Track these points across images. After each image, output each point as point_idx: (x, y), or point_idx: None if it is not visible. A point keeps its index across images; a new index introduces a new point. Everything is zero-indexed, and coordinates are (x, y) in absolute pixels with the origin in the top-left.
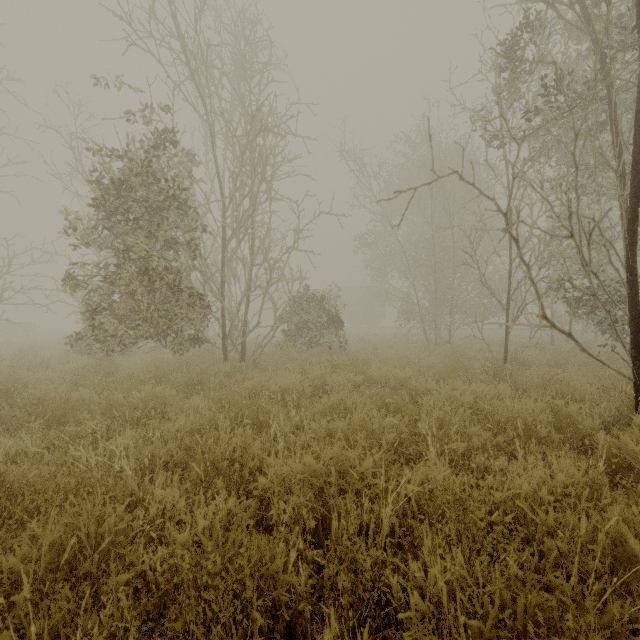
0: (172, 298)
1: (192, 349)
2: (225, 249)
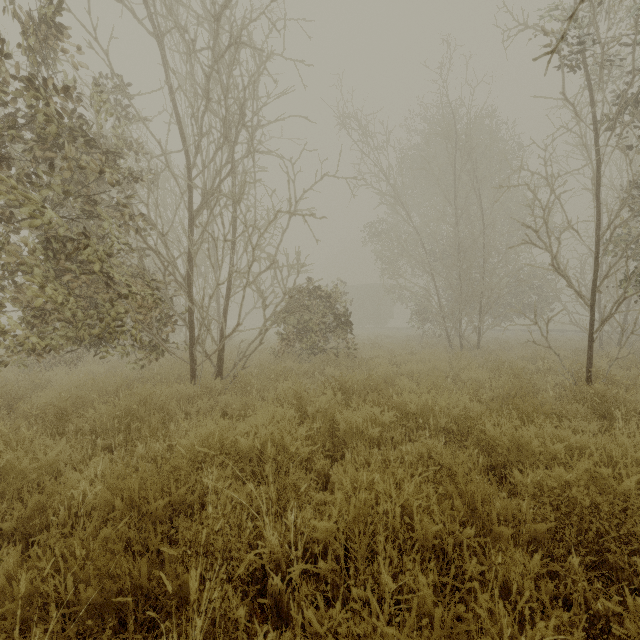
0: (102, 288)
1: (153, 359)
2: (193, 222)
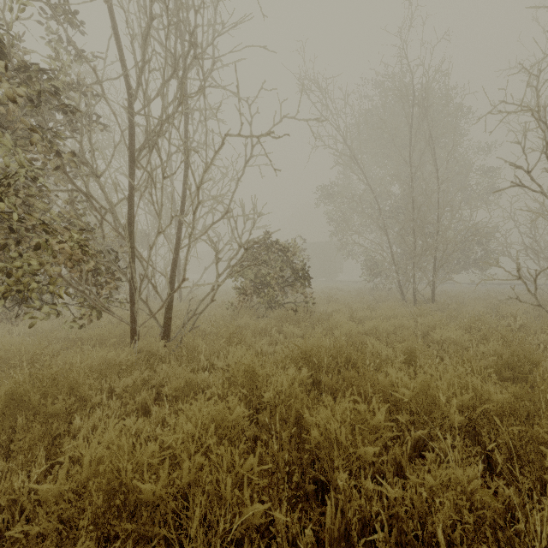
0: (3, 234)
1: (94, 318)
2: (134, 163)
